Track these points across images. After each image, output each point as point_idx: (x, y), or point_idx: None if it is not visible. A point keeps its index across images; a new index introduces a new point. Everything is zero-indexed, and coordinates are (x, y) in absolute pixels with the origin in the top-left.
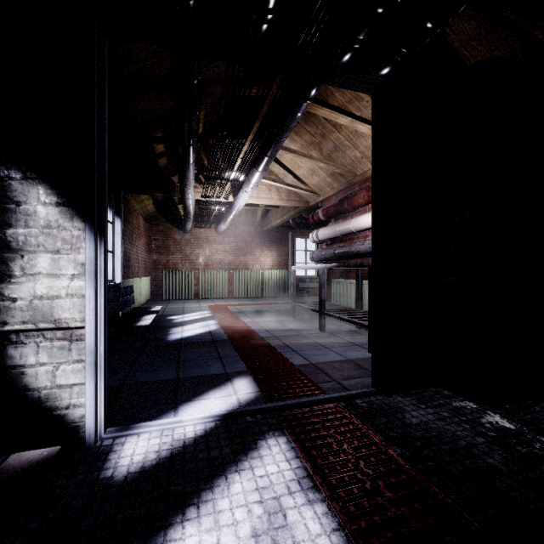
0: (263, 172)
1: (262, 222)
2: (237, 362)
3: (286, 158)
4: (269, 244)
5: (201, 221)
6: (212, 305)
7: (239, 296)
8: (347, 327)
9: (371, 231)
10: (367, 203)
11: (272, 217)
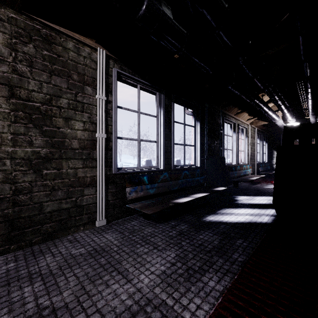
0: None
1: None
2: None
3: None
4: None
5: None
6: None
7: None
8: None
9: None
10: None
11: None
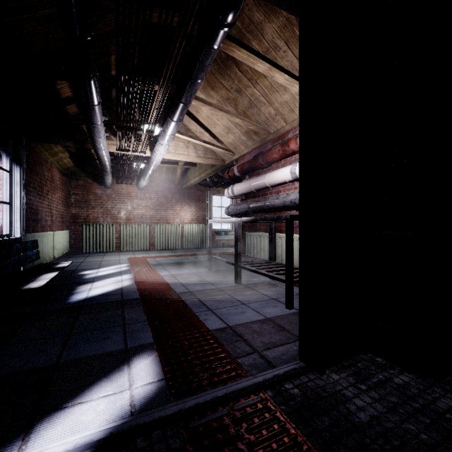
0: (178, 122)
1: (182, 180)
2: (143, 330)
3: (203, 115)
4: (188, 200)
5: (122, 177)
6: (131, 258)
7: (160, 248)
8: (261, 278)
9: (283, 187)
10: (281, 158)
11: (191, 175)
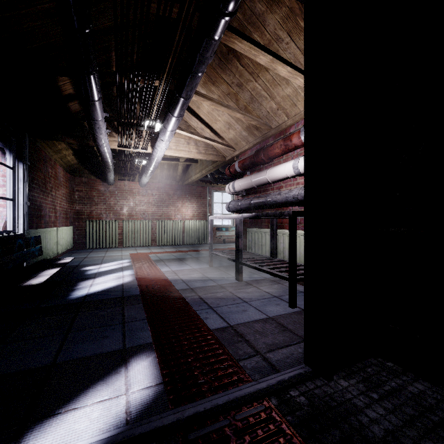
0: (178, 117)
1: (183, 176)
2: (142, 329)
3: (204, 111)
4: (189, 197)
5: (124, 173)
6: (133, 253)
7: (161, 244)
8: (262, 275)
9: (285, 182)
10: (283, 153)
11: (192, 172)
